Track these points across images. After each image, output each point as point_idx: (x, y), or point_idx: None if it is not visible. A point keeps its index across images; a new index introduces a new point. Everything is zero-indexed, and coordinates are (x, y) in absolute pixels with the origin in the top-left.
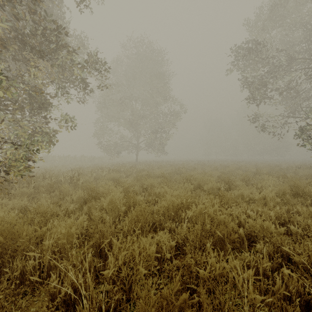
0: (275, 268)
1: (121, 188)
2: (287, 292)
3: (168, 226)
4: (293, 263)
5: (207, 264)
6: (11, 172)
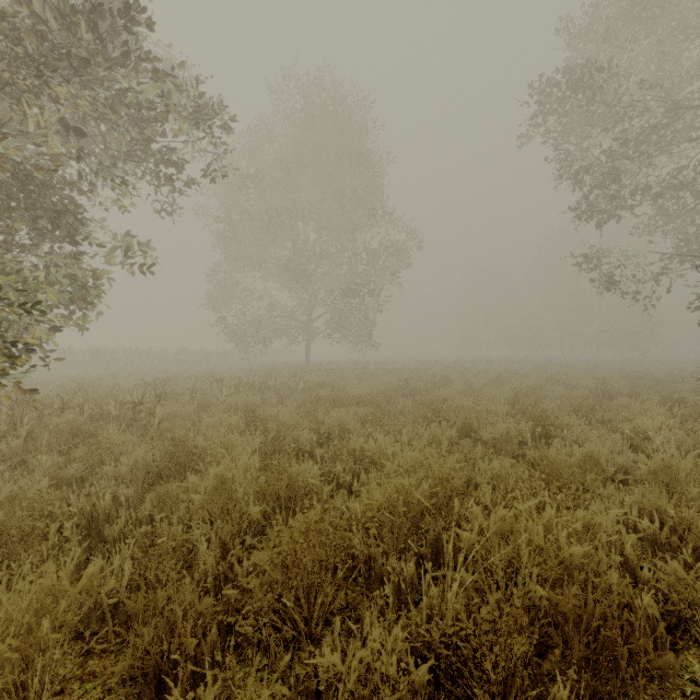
0: None
1: (257, 440)
2: None
3: (396, 573)
4: None
5: None
6: None
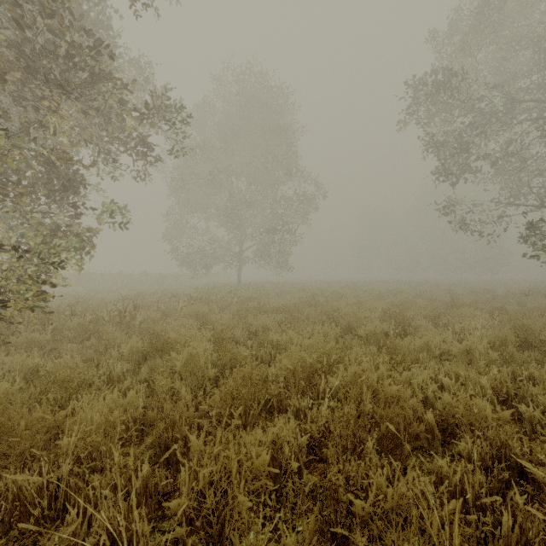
0: (497, 490)
1: (209, 334)
2: (525, 543)
3: (295, 406)
4: (529, 480)
5: (368, 482)
6: (10, 305)
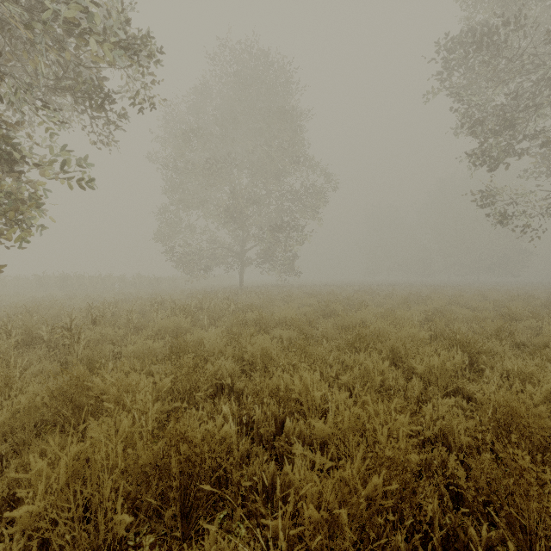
0: None
1: (166, 379)
2: None
3: None
4: None
5: None
6: None
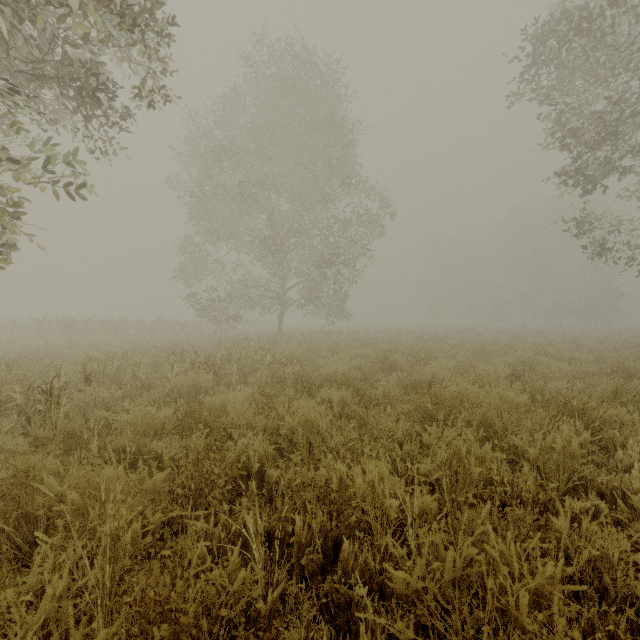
0: None
1: (158, 475)
2: None
3: None
4: None
5: None
6: None
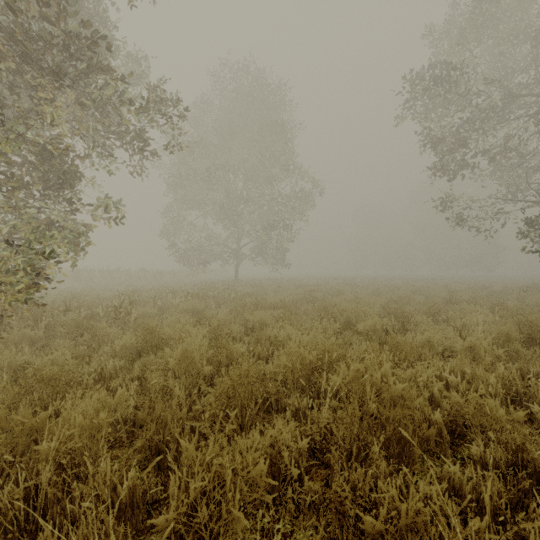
0: (516, 500)
1: (205, 330)
2: None
3: (294, 405)
4: None
5: (375, 490)
6: None
